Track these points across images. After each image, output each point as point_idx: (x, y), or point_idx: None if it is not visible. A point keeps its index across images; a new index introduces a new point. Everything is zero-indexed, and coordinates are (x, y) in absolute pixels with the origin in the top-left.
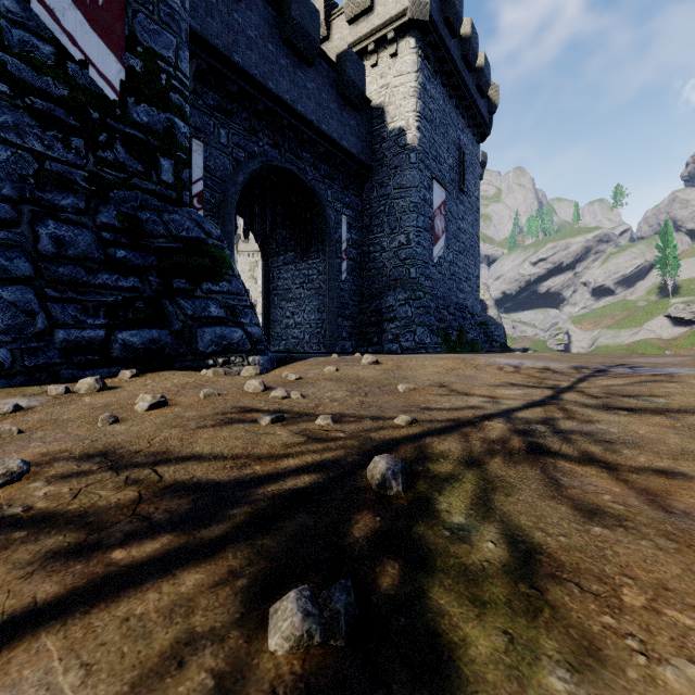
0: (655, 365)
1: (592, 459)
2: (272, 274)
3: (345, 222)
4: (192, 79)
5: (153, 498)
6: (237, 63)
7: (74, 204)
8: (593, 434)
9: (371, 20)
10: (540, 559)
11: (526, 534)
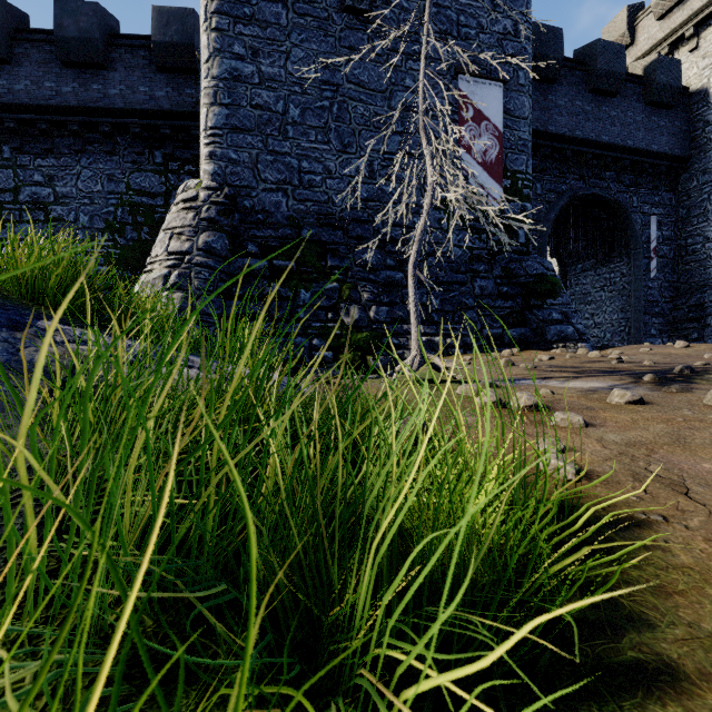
0: None
1: None
2: (569, 281)
3: (654, 221)
4: None
5: (587, 371)
6: (550, 132)
7: (484, 268)
8: None
9: (689, 5)
10: None
11: None
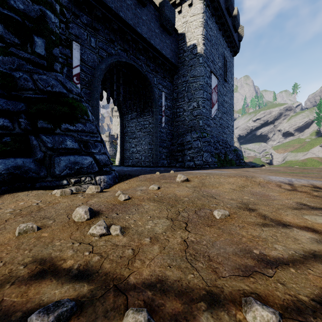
0: None
1: None
2: (124, 124)
3: (164, 95)
4: (73, 5)
5: None
6: None
7: None
8: None
9: None
10: None
11: None
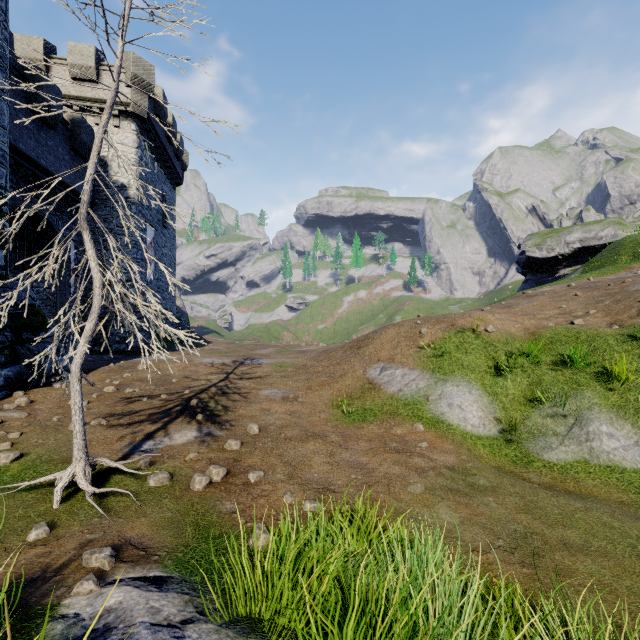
0: (260, 357)
1: (236, 393)
2: None
3: (73, 246)
4: None
5: (152, 416)
6: None
7: None
8: (237, 387)
9: (97, 90)
10: (227, 407)
11: (225, 405)
